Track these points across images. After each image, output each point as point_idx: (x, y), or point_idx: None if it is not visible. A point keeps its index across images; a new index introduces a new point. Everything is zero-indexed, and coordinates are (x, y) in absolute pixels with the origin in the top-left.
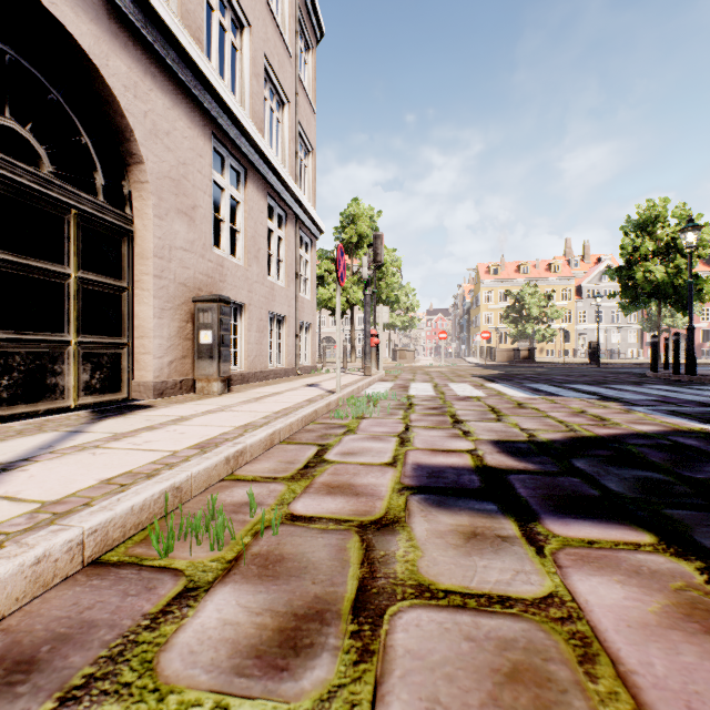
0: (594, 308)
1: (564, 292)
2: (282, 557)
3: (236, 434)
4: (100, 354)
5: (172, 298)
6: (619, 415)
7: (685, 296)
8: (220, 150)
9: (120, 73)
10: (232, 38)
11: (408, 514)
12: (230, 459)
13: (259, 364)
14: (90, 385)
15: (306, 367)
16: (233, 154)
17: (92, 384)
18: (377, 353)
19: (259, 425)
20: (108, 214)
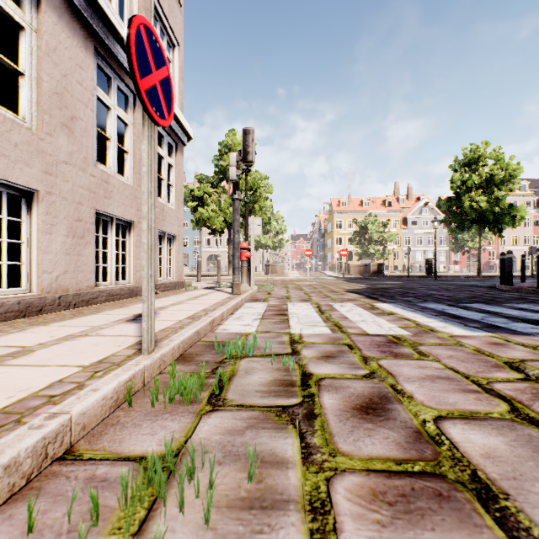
0: (416, 234)
1: (394, 222)
2: None
3: None
4: None
5: None
6: None
7: (502, 222)
8: None
9: None
10: None
11: None
12: None
13: (73, 283)
14: None
15: (168, 284)
16: None
17: None
18: (249, 267)
19: None
20: None
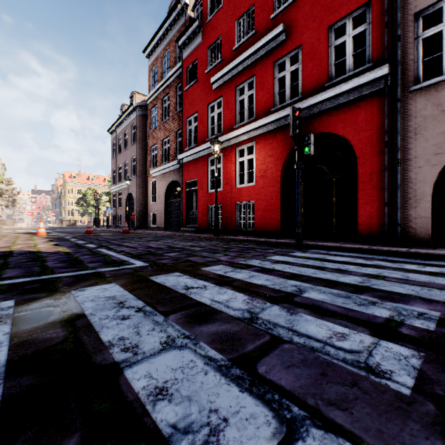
0: None
1: None
2: None
3: None
4: None
5: None
6: None
7: None
8: None
9: None
10: None
11: None
12: None
13: None
14: None
15: None
16: None
17: None
18: None
19: None
20: None
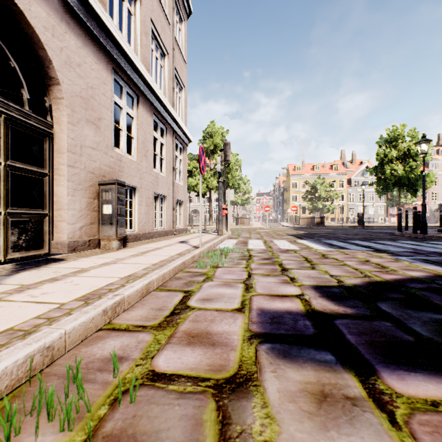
0: (358, 192)
1: (340, 182)
2: (134, 440)
3: (119, 284)
4: (26, 221)
5: (82, 182)
6: (393, 263)
7: (415, 185)
8: (119, 81)
9: (40, 17)
10: (128, 6)
11: (259, 368)
12: (107, 311)
13: (147, 228)
14: (17, 244)
15: (180, 229)
16: (129, 85)
17: (19, 243)
18: (226, 220)
19: (139, 276)
20: (32, 120)
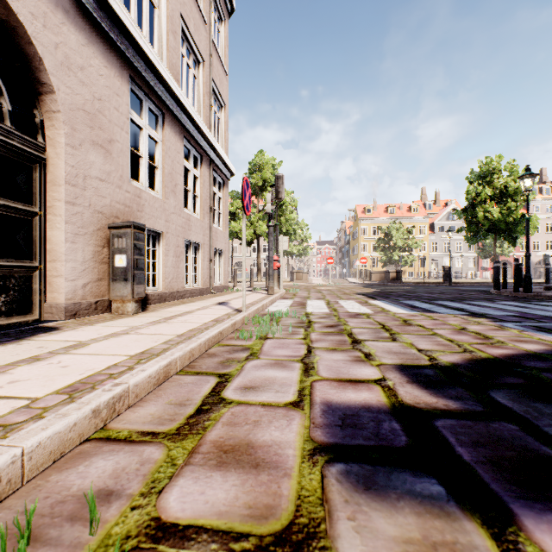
0: (443, 241)
1: (421, 228)
2: None
3: (126, 367)
4: (6, 277)
5: (87, 224)
6: (497, 332)
7: (514, 231)
8: (138, 93)
9: None
10: None
11: (328, 512)
12: (100, 410)
13: (176, 285)
14: None
15: (219, 287)
16: (151, 98)
17: None
18: (279, 275)
19: (156, 353)
20: (15, 139)
